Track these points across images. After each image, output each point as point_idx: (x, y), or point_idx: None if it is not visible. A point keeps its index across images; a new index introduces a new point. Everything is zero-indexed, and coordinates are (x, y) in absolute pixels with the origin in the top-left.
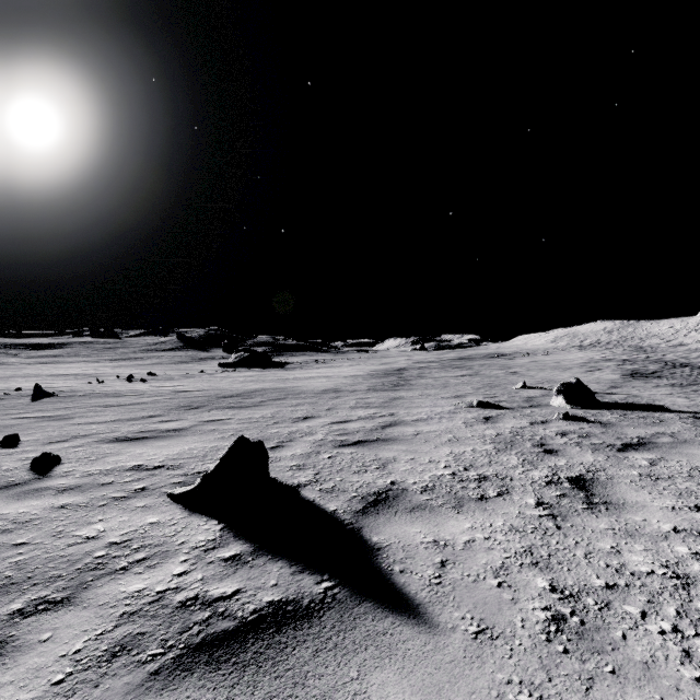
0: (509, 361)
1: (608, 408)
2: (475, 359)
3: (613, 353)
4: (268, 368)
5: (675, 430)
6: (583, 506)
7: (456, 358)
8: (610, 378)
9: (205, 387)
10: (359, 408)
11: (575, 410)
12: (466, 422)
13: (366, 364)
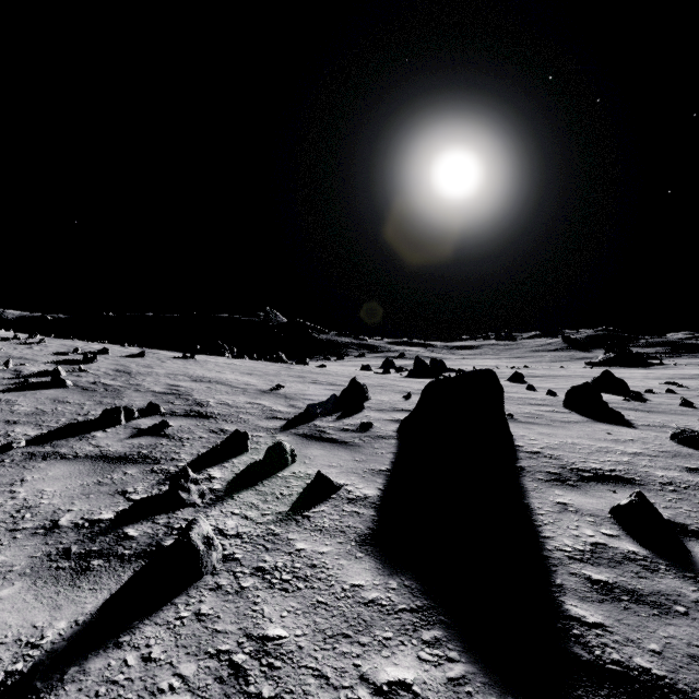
0: None
1: None
2: None
3: None
4: (629, 367)
5: None
6: None
7: None
8: None
9: (546, 373)
10: None
11: None
12: None
13: None
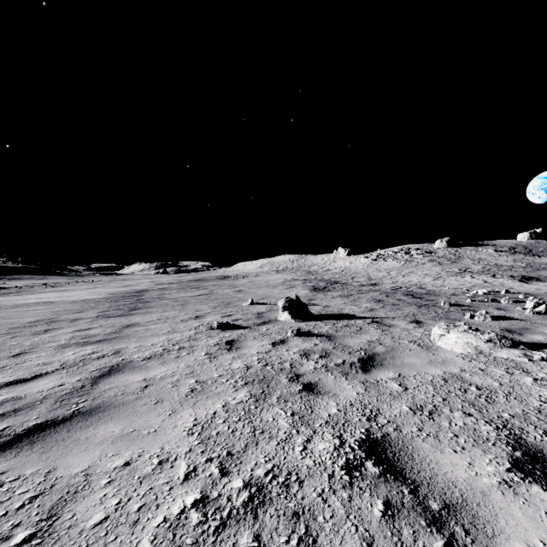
0: (234, 281)
1: (319, 319)
2: (208, 280)
3: (296, 275)
4: None
5: (376, 336)
6: (440, 543)
7: (193, 279)
8: (304, 293)
9: None
10: (71, 346)
11: (299, 324)
12: (209, 353)
13: (106, 287)
